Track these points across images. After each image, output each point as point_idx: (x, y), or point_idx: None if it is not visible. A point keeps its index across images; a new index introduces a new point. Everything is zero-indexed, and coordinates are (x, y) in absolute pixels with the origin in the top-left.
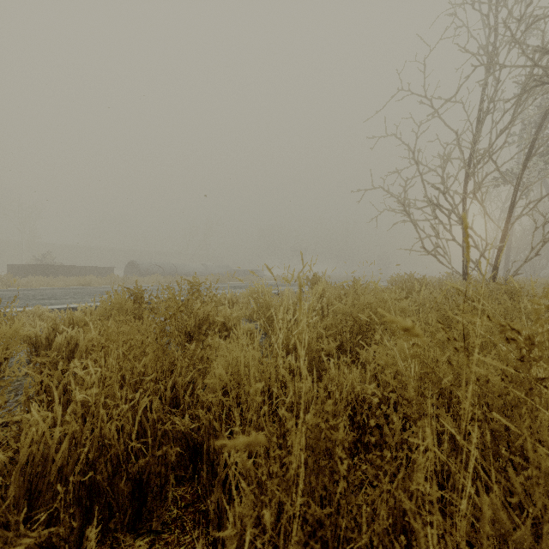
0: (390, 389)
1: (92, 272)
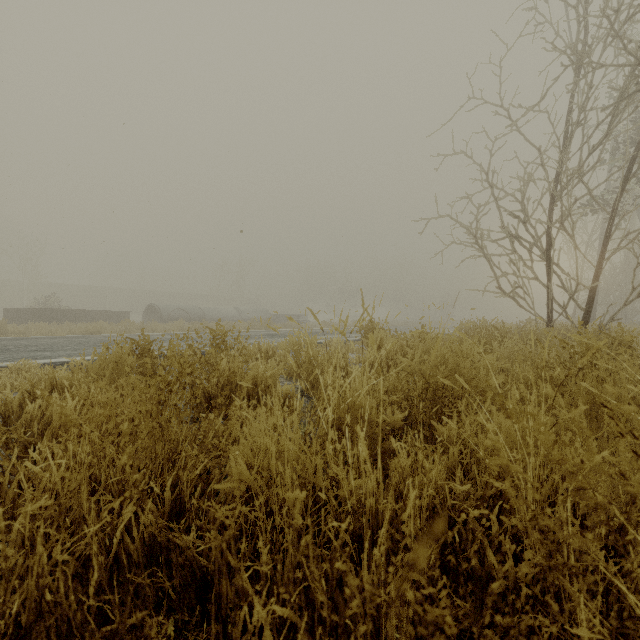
0: (492, 491)
1: (104, 317)
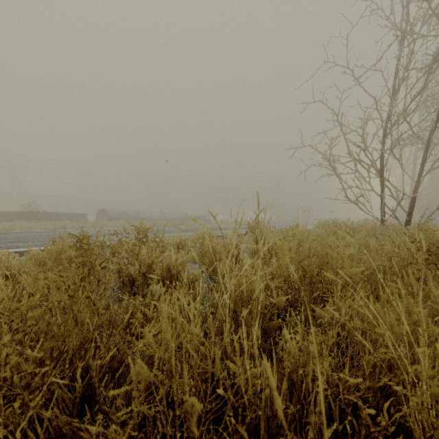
0: (381, 383)
1: (69, 217)
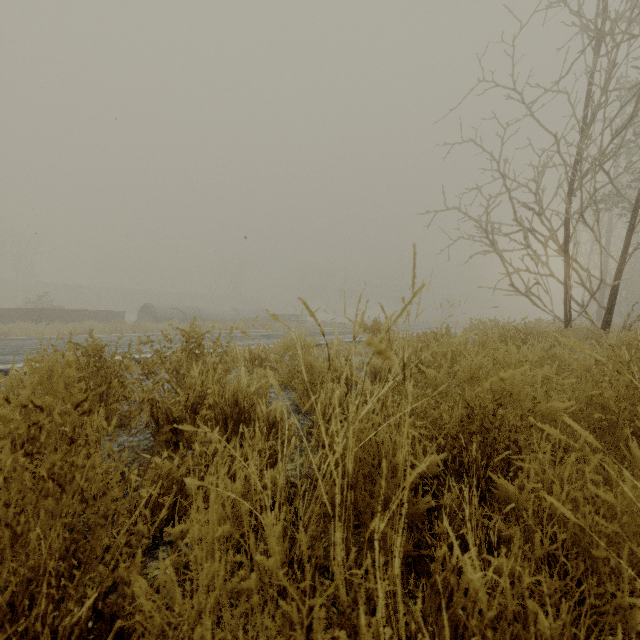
0: None
1: (97, 317)
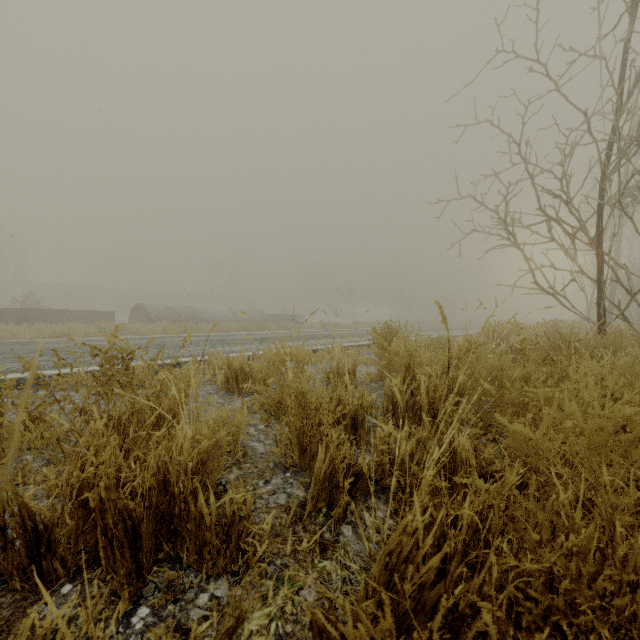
0: None
1: (85, 318)
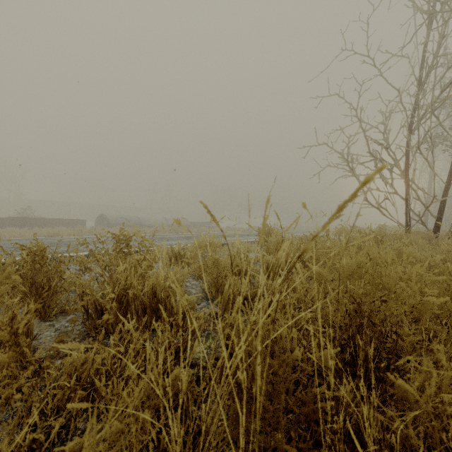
0: None
1: (66, 224)
